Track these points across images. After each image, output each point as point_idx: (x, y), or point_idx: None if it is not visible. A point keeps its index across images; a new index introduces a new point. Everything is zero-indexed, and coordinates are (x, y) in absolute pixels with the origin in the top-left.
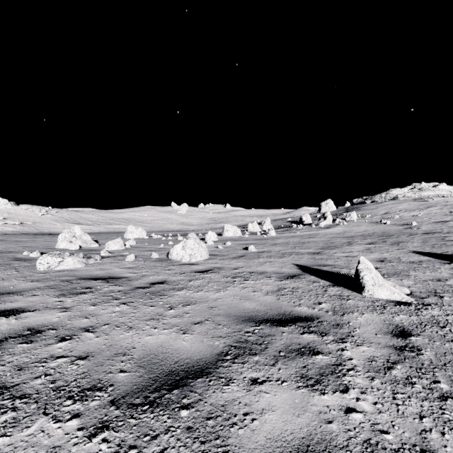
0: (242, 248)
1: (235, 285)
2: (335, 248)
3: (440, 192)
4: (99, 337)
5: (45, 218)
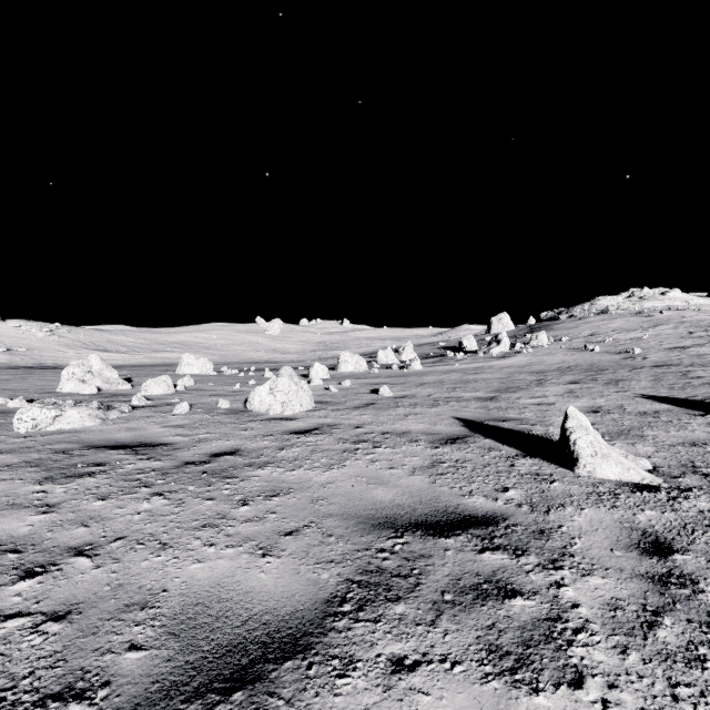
0: (369, 391)
1: (358, 457)
2: (519, 391)
3: (672, 303)
4: (100, 568)
5: (49, 341)
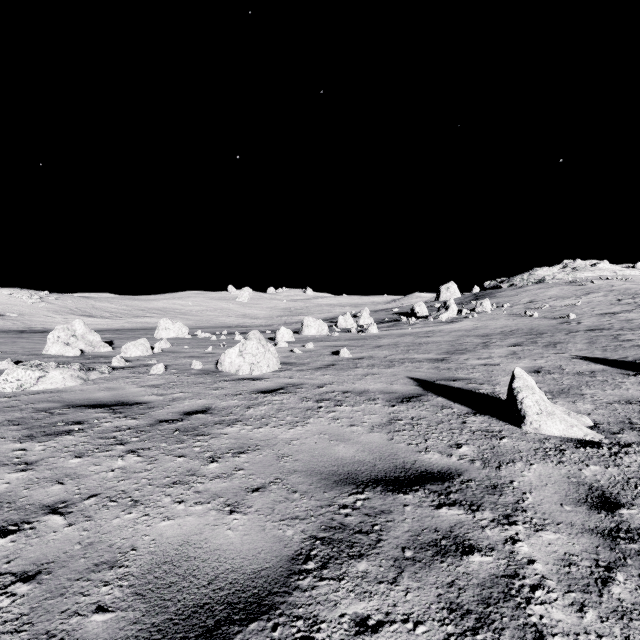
0: (330, 353)
1: (320, 415)
2: (467, 352)
3: (602, 273)
4: (72, 526)
5: (39, 308)
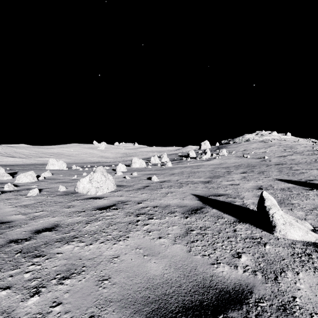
0: (146, 178)
1: (138, 228)
2: (220, 177)
3: (274, 137)
4: None
5: None
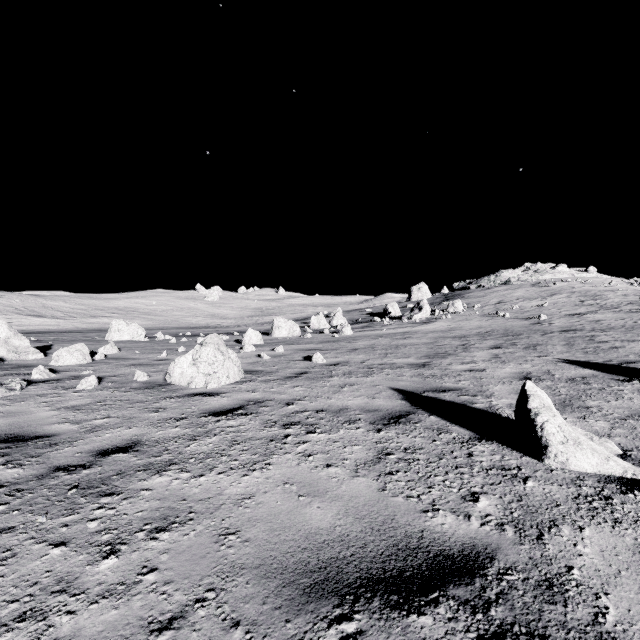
0: (302, 358)
1: (287, 448)
2: (448, 356)
3: (561, 276)
4: None
5: None
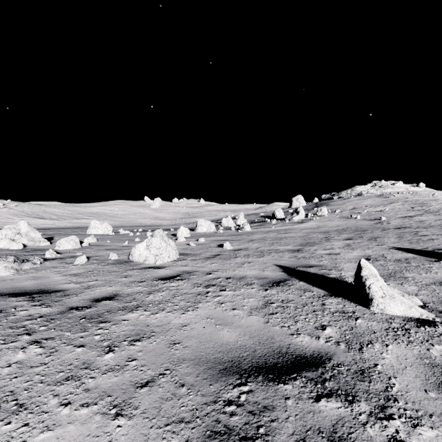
0: (216, 245)
1: (208, 299)
2: (315, 245)
3: (398, 190)
4: None
5: (2, 212)
